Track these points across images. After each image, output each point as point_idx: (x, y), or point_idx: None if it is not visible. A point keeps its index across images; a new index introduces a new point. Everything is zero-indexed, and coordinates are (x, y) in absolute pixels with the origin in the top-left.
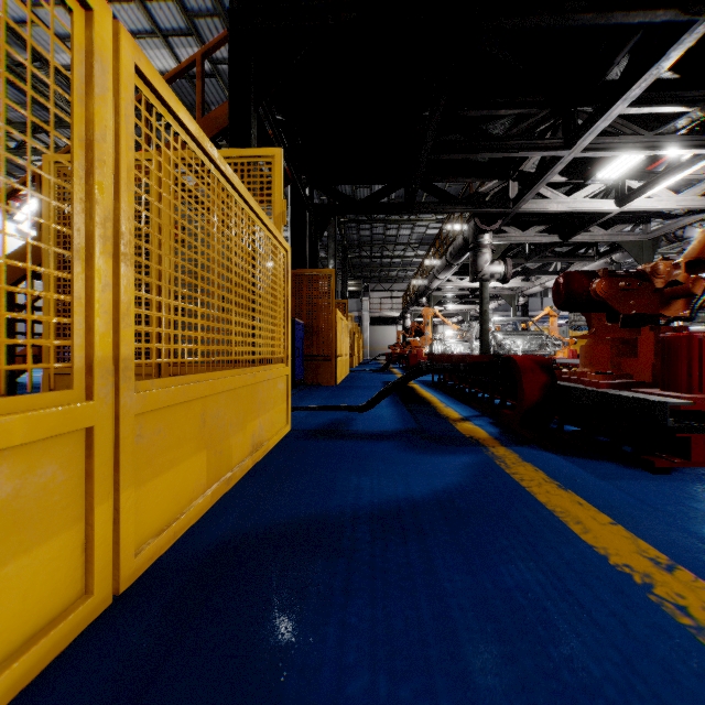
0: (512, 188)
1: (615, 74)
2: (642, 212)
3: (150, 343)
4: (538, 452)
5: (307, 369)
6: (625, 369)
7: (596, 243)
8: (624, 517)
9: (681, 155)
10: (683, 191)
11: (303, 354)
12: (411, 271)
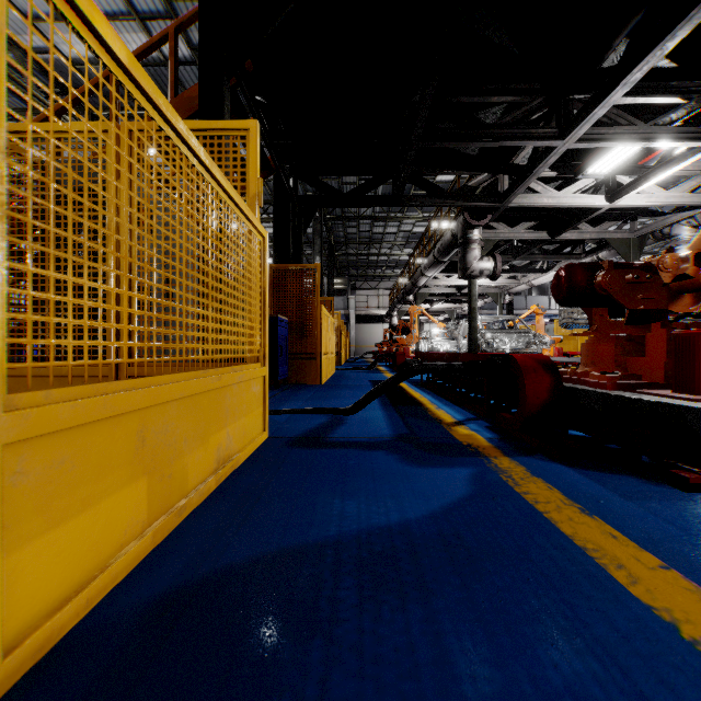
0: (502, 182)
1: (611, 61)
2: (630, 209)
3: (106, 340)
4: (546, 463)
5: (291, 368)
6: (637, 369)
7: (583, 241)
8: (672, 556)
9: (674, 149)
10: (673, 187)
11: (286, 352)
12: (397, 269)
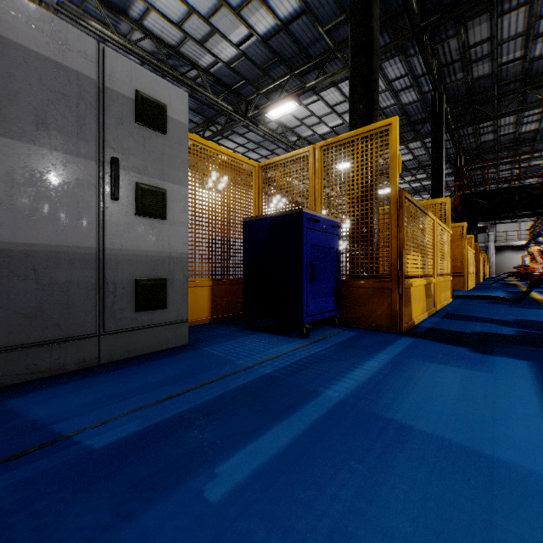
0: None
1: None
2: None
3: None
4: None
5: None
6: None
7: None
8: None
9: None
10: None
11: None
12: None
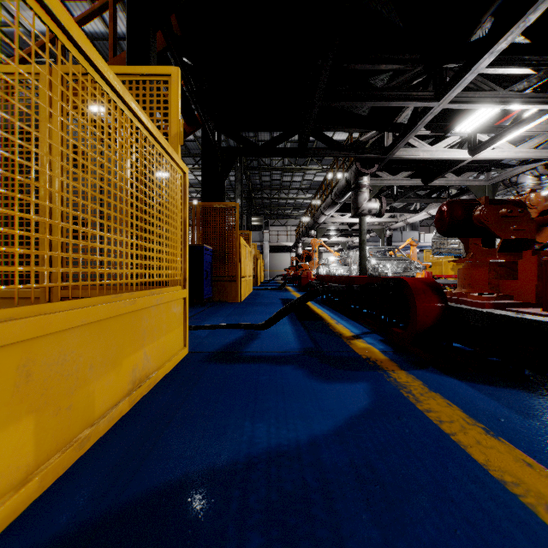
0: (387, 138)
1: (478, 36)
2: (485, 162)
3: (39, 265)
4: (439, 377)
5: (215, 289)
6: (515, 291)
7: (448, 188)
8: None
9: (524, 112)
10: (521, 144)
11: (211, 275)
12: (302, 210)
